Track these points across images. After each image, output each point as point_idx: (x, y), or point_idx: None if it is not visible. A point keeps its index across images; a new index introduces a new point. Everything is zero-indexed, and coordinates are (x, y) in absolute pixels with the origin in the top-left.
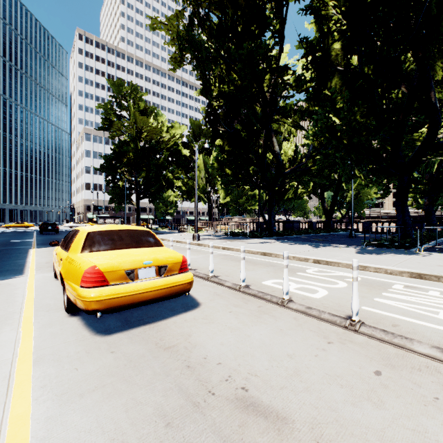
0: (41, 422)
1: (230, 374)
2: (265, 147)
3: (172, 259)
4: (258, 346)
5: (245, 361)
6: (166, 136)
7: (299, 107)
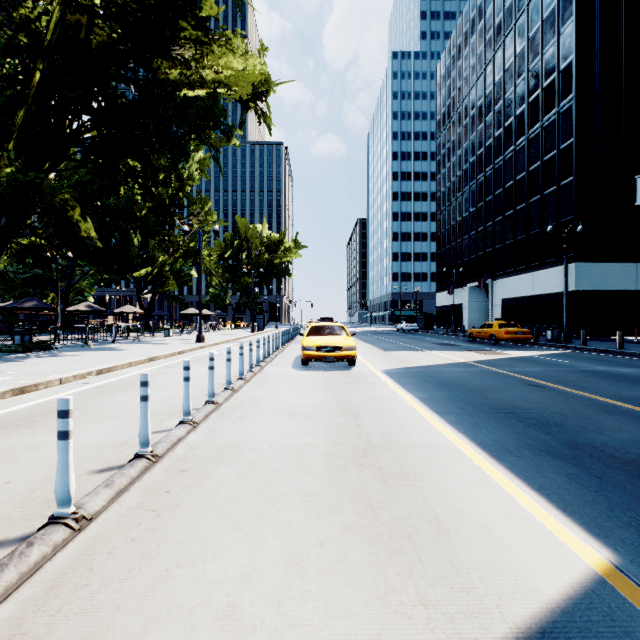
0: None
1: None
2: None
3: None
4: None
5: None
6: None
7: None
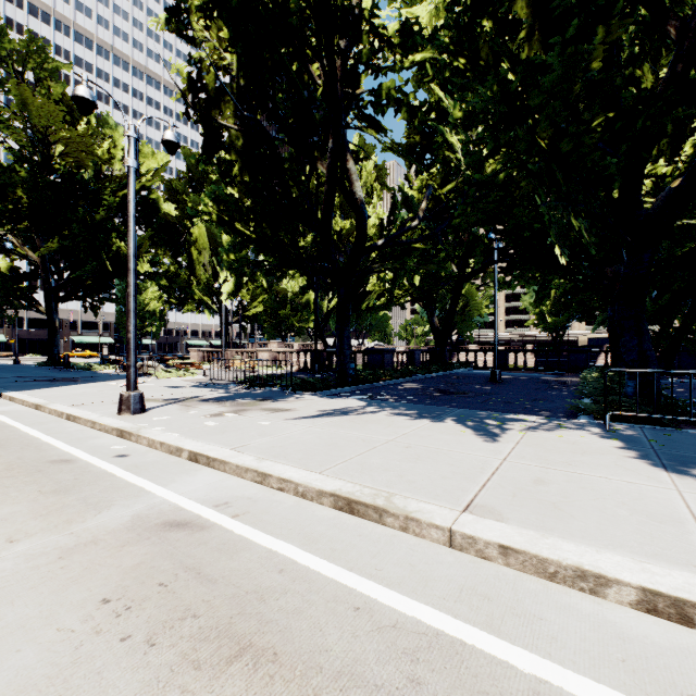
0: None
1: None
2: (332, 183)
3: None
4: None
5: None
6: (122, 169)
7: (407, 96)
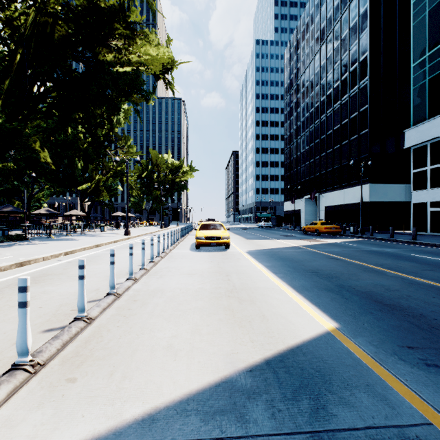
0: None
1: None
2: None
3: None
4: None
5: None
6: None
7: None
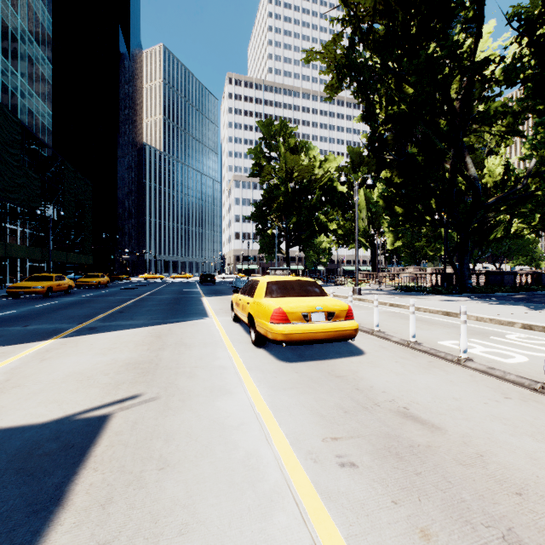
0: (266, 395)
1: (393, 398)
2: (453, 172)
3: (339, 307)
4: (423, 388)
5: (408, 394)
6: (318, 172)
7: (510, 108)
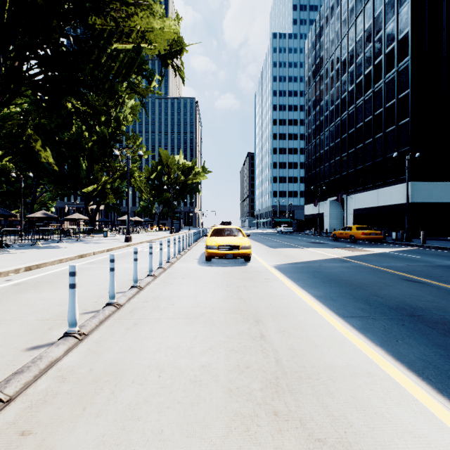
0: None
1: None
2: None
3: None
4: None
5: None
6: None
7: None
